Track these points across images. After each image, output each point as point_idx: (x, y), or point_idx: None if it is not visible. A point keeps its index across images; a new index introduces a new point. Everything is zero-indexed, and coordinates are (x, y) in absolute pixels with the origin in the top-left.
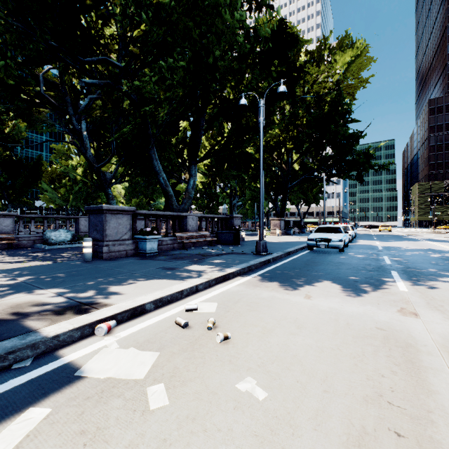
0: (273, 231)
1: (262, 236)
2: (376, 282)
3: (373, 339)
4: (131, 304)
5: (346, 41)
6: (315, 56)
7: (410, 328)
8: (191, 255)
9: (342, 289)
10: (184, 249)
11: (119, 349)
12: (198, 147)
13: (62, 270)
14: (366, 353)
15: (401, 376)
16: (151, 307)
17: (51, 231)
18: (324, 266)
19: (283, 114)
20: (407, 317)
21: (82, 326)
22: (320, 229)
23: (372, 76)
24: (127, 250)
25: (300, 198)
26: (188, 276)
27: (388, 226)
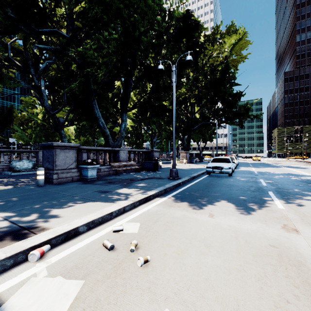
0: (181, 161)
1: (174, 165)
2: (259, 201)
3: (270, 257)
4: (66, 227)
5: (232, 28)
6: (210, 38)
7: (296, 245)
8: (122, 180)
9: (236, 208)
10: (117, 175)
11: (47, 277)
12: (127, 100)
13: (16, 194)
14: (267, 273)
15: (304, 301)
16: (84, 229)
17: (16, 161)
18: (220, 187)
19: (188, 79)
20: (291, 233)
21: (15, 254)
22: (215, 160)
23: (249, 53)
24: (73, 177)
25: (200, 138)
26: (118, 198)
27: (258, 157)
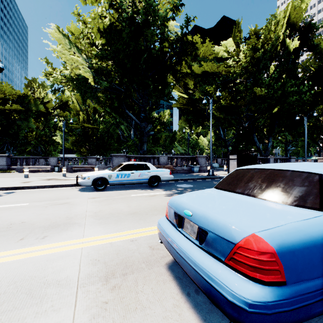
0: None
1: None
2: None
3: None
4: None
5: None
6: None
7: None
8: None
9: None
10: None
11: None
12: (273, 131)
13: None
14: None
15: None
16: None
17: (213, 163)
18: None
19: None
20: None
21: None
22: None
23: None
24: None
25: None
26: None
27: None
